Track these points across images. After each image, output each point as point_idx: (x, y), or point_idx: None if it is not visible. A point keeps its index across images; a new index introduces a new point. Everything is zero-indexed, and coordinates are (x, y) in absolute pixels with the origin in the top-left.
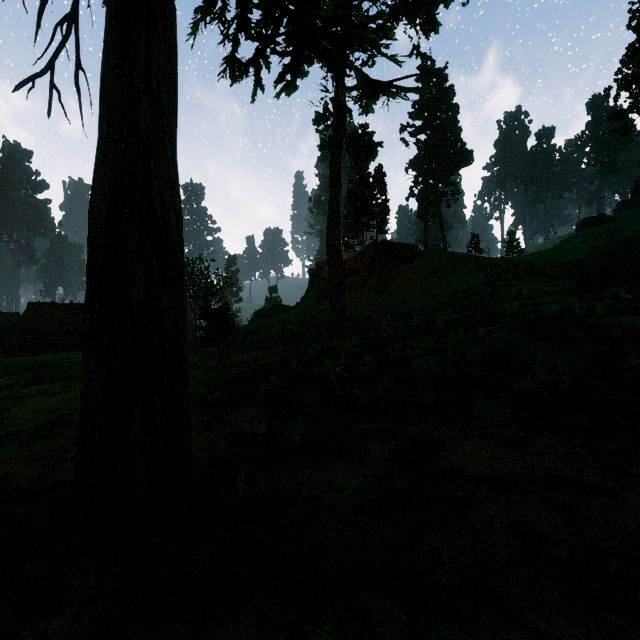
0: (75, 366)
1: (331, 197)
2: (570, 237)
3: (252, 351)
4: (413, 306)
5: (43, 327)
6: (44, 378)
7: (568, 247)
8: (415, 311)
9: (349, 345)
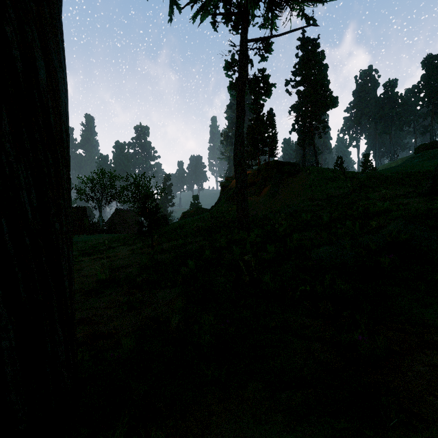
0: None
1: (237, 123)
2: (411, 158)
3: (178, 240)
4: (298, 207)
5: None
6: None
7: (412, 164)
8: (300, 211)
9: (253, 236)
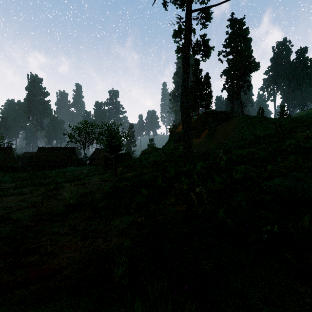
0: (52, 177)
1: (183, 77)
2: None
3: (137, 171)
4: (231, 145)
5: (44, 158)
6: (29, 184)
7: None
8: (233, 148)
9: (198, 168)
